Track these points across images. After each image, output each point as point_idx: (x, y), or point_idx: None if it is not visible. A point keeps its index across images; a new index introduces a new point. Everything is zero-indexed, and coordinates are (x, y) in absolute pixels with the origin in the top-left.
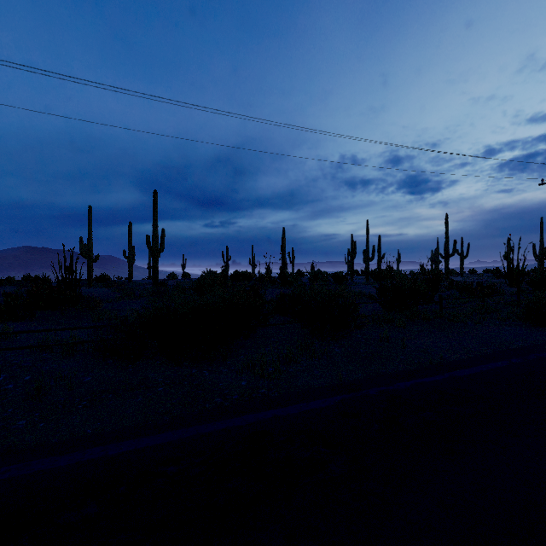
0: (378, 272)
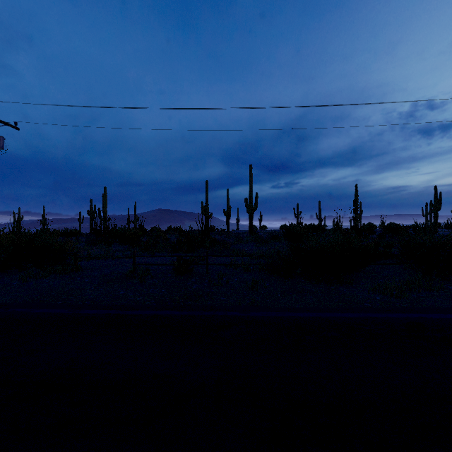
0: None
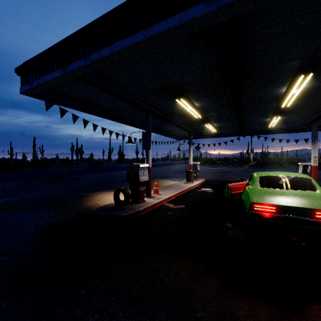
0: (81, 158)
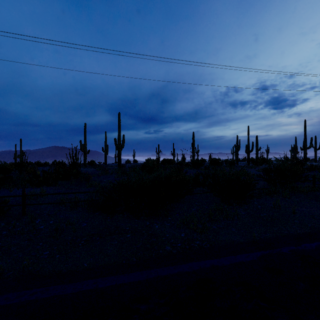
0: (256, 159)
